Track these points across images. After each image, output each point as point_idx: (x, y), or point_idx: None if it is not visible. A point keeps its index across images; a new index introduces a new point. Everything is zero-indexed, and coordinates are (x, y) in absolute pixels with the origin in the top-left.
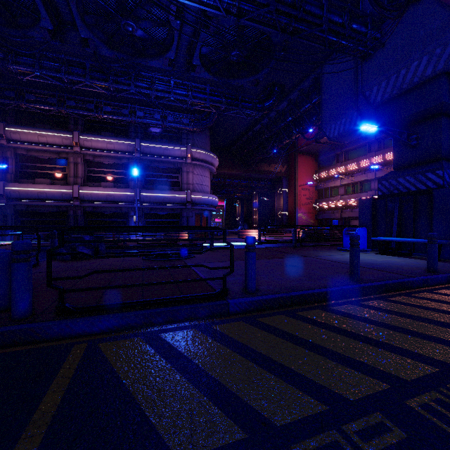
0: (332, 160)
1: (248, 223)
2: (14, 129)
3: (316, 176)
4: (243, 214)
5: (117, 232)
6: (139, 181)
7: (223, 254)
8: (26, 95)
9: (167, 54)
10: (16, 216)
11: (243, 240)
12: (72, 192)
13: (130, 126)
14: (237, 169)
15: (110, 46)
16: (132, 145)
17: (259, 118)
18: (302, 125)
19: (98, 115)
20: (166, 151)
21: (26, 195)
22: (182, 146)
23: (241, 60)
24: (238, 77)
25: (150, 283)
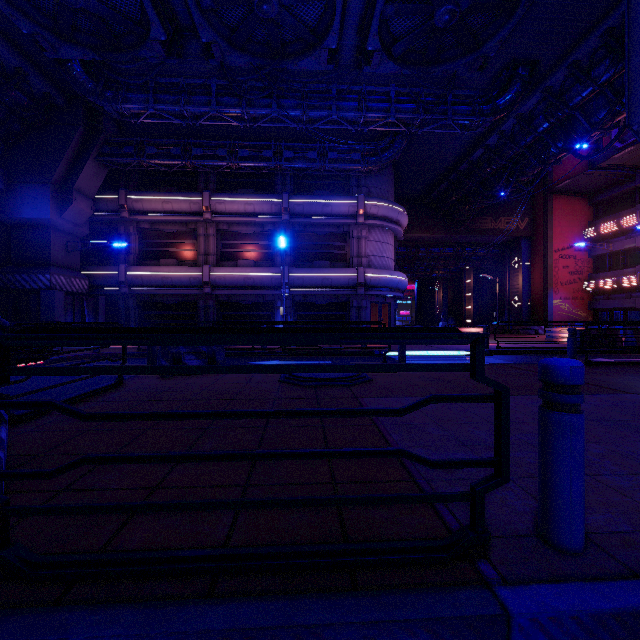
0: (626, 199)
1: (455, 318)
2: (136, 196)
3: (591, 231)
4: (447, 303)
5: (143, 344)
6: (288, 255)
7: (427, 377)
8: (146, 149)
9: (326, 41)
10: (140, 308)
11: (454, 346)
12: (202, 275)
13: (276, 176)
14: (438, 229)
15: (241, 50)
16: (278, 204)
17: (482, 136)
18: (572, 134)
19: (231, 164)
20: (327, 208)
21: (149, 282)
22: (350, 198)
23: (455, 23)
24: (447, 60)
25: (242, 500)
